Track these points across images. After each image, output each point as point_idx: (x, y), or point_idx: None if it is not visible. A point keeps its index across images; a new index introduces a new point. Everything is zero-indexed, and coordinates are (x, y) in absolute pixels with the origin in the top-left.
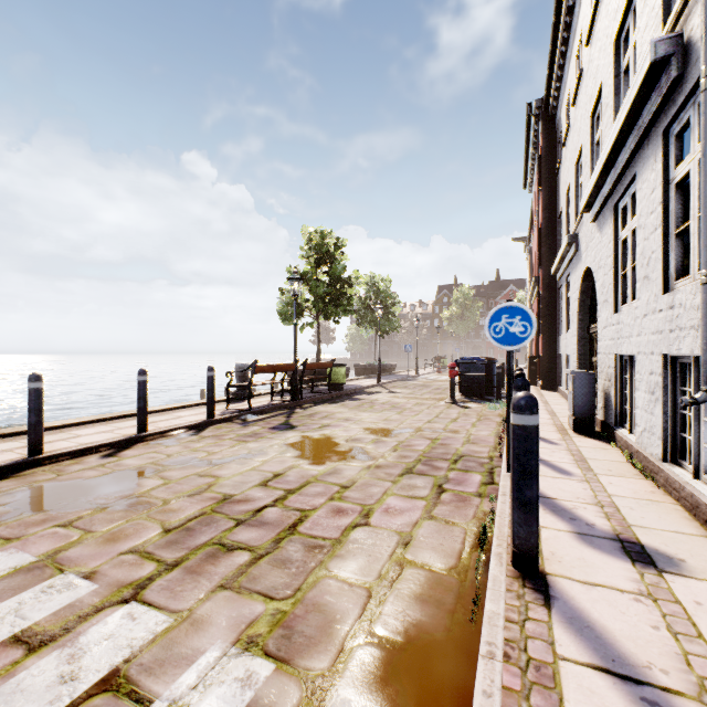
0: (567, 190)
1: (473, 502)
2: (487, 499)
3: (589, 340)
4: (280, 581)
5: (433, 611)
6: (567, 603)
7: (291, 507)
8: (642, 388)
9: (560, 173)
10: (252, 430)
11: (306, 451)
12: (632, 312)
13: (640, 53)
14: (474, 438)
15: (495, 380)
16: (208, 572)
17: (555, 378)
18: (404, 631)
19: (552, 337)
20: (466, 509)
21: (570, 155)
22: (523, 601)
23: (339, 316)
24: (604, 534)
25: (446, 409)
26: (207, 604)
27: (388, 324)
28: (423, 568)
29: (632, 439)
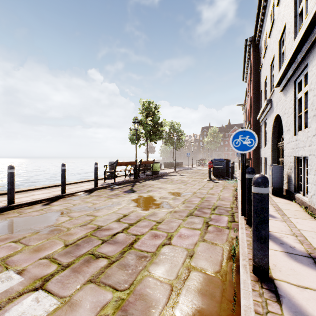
0: (265, 79)
1: (225, 231)
2: (232, 230)
3: (277, 150)
4: (122, 278)
5: (209, 301)
6: (290, 301)
7: (130, 233)
8: (312, 173)
9: (261, 71)
10: (115, 192)
11: (140, 203)
12: (305, 134)
13: (310, 0)
14: (222, 197)
15: (230, 169)
16: (83, 271)
17: (258, 168)
18: (192, 315)
19: (257, 149)
20: (222, 236)
21: (267, 61)
22: (263, 298)
23: (157, 140)
24: (302, 253)
25: (207, 183)
26: (80, 293)
27: (179, 144)
28: (201, 271)
29: (305, 199)
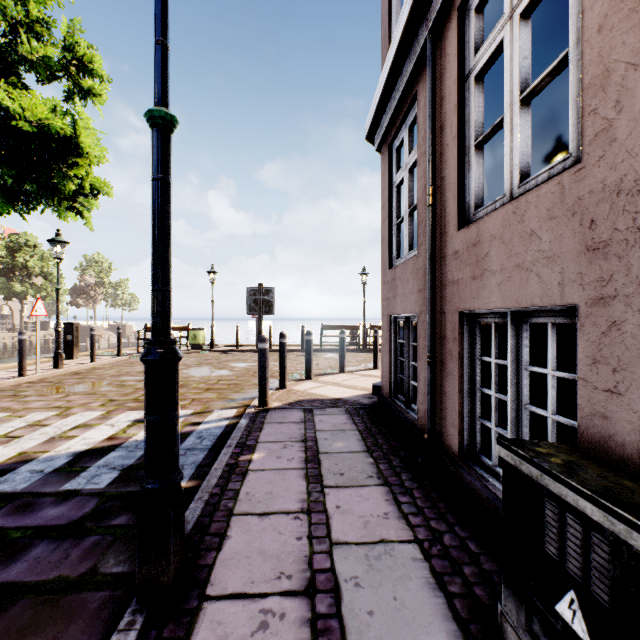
0: None
1: None
2: None
3: None
4: None
5: None
6: None
7: None
8: None
9: None
10: None
11: None
12: None
13: None
14: None
15: None
16: None
17: None
18: None
19: None
20: None
21: None
22: None
23: None
24: None
25: None
26: None
27: None
28: None
29: None
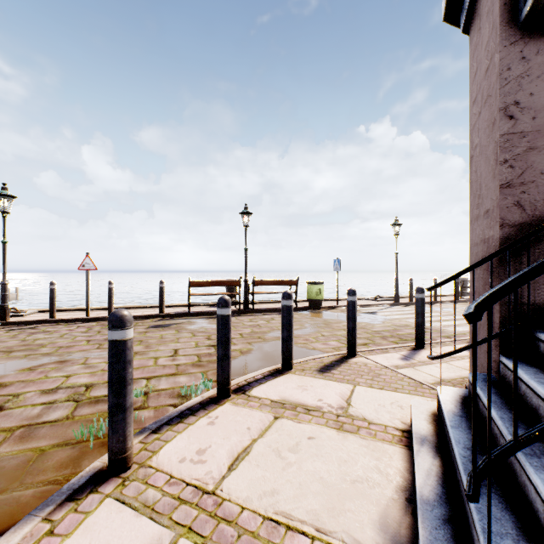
0: None
1: None
2: None
3: None
4: None
5: None
6: None
7: None
8: None
9: None
10: None
11: None
12: None
13: None
14: None
15: None
16: None
17: None
18: None
19: None
20: None
21: None
22: None
23: None
24: None
25: None
26: None
27: None
28: None
29: None
